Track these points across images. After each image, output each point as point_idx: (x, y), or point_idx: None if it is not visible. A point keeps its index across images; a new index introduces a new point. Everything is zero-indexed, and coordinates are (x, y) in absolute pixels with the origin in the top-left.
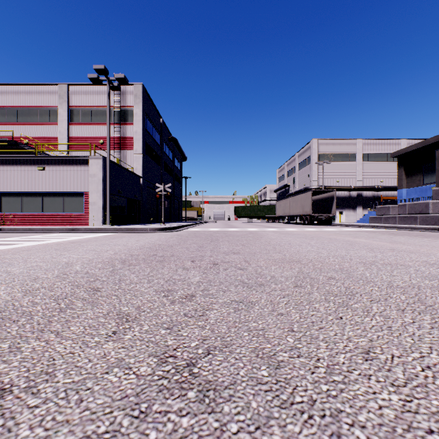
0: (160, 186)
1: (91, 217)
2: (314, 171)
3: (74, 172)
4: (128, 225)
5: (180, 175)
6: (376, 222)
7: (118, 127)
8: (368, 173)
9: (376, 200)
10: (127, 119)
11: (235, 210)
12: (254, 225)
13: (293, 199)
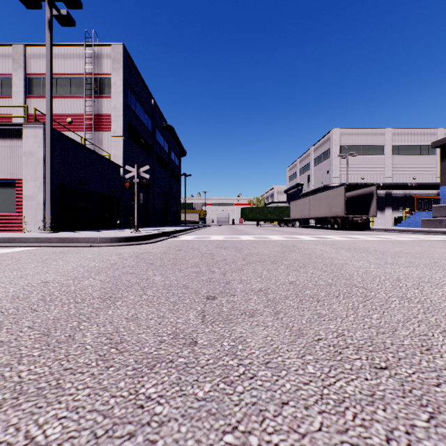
0: (132, 170)
1: (26, 218)
2: (335, 165)
3: (1, 149)
4: (91, 230)
5: (179, 172)
6: (433, 226)
7: (91, 102)
8: (398, 168)
9: (408, 200)
10: (104, 90)
11: (242, 212)
12: (268, 230)
13: (316, 198)
